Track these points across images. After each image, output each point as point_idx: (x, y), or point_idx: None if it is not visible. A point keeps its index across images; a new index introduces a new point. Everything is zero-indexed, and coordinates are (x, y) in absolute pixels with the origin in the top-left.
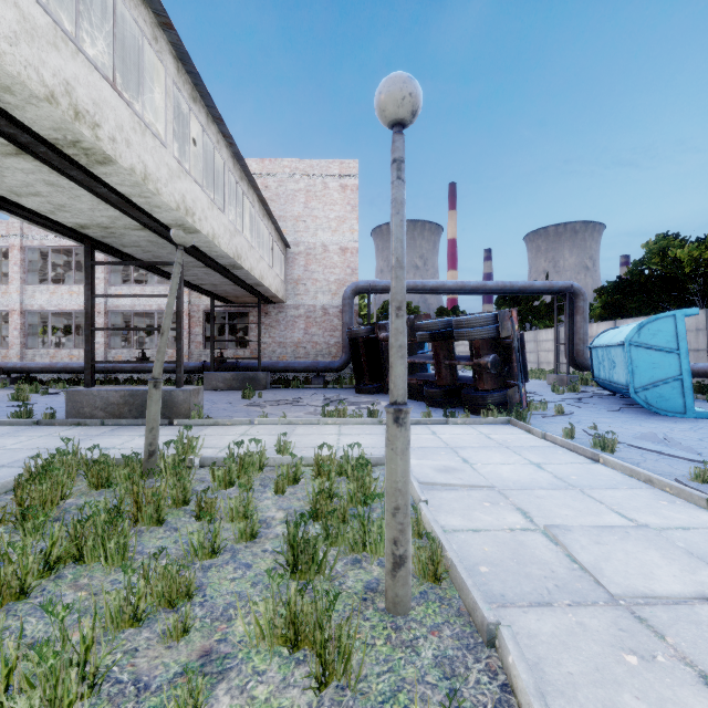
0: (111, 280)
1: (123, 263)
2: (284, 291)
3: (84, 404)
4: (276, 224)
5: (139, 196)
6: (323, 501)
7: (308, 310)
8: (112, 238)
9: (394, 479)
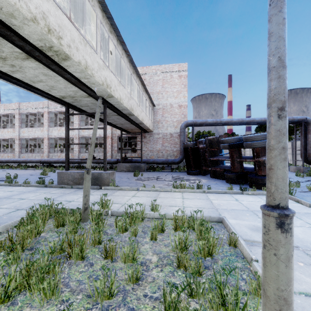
0: (80, 124)
1: (80, 114)
2: (152, 126)
3: (64, 178)
4: (149, 95)
5: (84, 78)
6: (183, 255)
7: (163, 135)
8: (76, 102)
9: (277, 286)
